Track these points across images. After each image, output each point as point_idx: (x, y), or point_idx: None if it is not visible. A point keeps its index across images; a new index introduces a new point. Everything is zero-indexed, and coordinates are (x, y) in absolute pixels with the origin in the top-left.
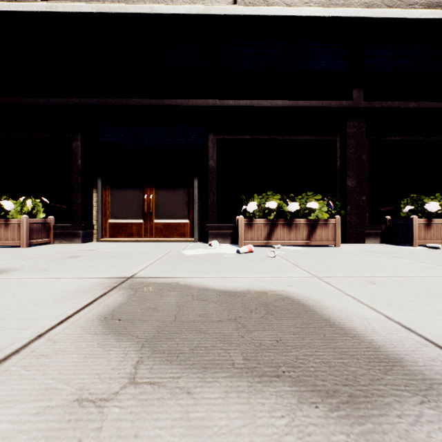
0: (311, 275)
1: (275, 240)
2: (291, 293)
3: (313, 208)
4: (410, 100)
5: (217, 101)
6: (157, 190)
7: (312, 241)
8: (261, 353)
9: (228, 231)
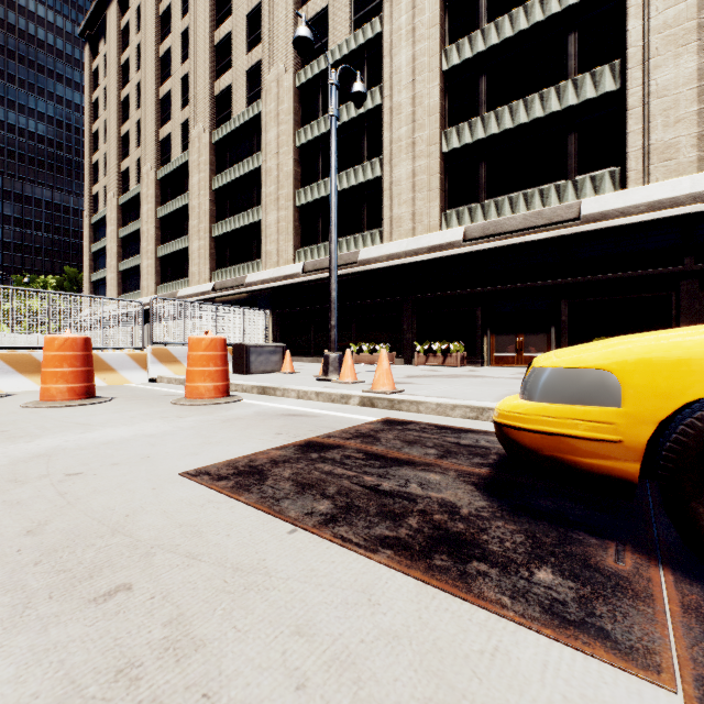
0: None
1: None
2: None
3: None
4: None
5: (566, 280)
6: (525, 335)
7: None
8: None
9: None
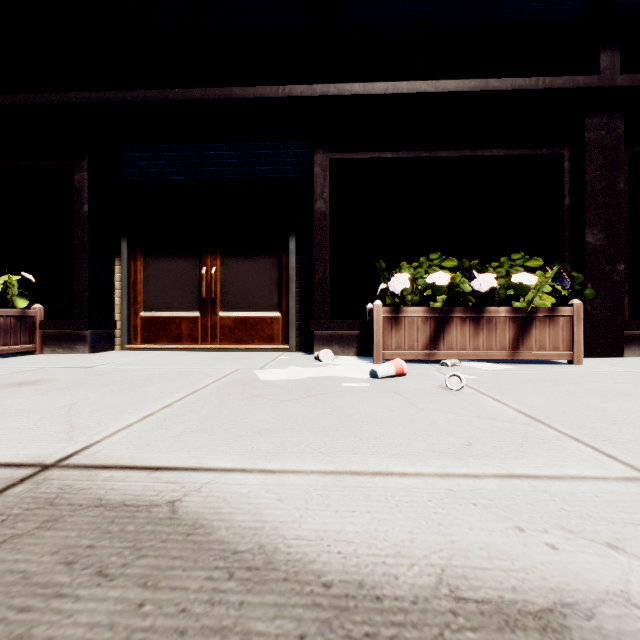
0: (625, 467)
1: (447, 350)
2: None
3: (523, 285)
4: None
5: (330, 86)
6: (223, 260)
7: (523, 352)
8: None
9: (352, 331)
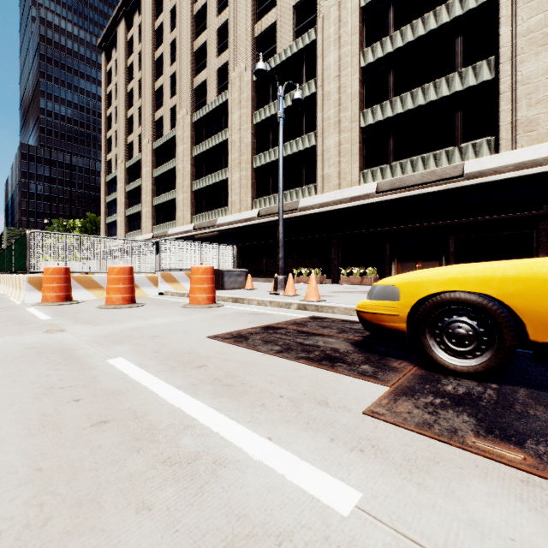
0: None
1: None
2: None
3: None
4: None
5: (453, 221)
6: (422, 262)
7: None
8: None
9: None
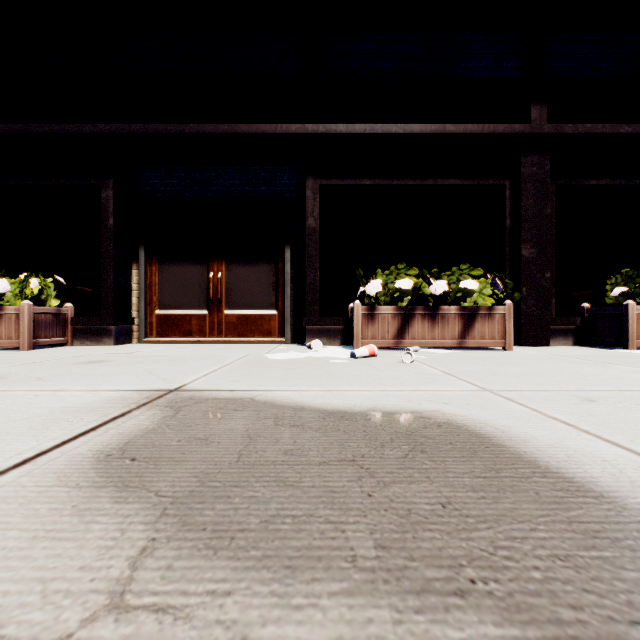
0: (477, 387)
1: (411, 339)
2: (450, 415)
3: (469, 289)
4: (621, 122)
5: (319, 126)
6: (228, 266)
7: (468, 341)
8: (413, 532)
9: (337, 326)
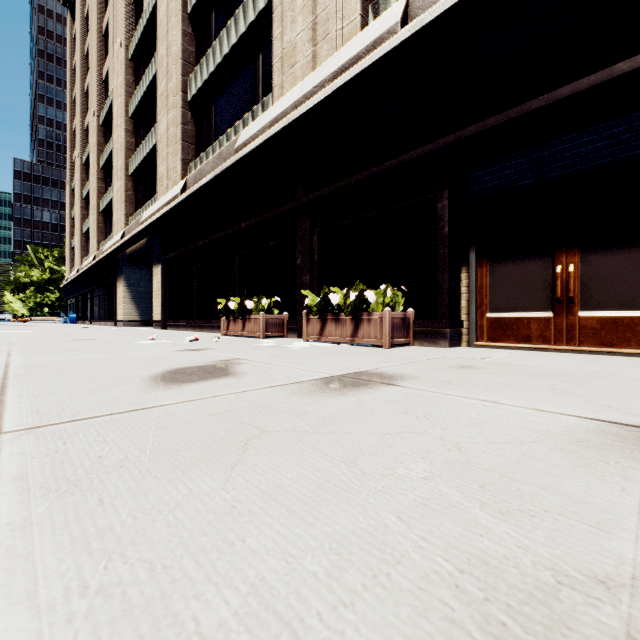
0: None
1: None
2: None
3: None
4: None
5: None
6: (583, 255)
7: None
8: None
9: None
